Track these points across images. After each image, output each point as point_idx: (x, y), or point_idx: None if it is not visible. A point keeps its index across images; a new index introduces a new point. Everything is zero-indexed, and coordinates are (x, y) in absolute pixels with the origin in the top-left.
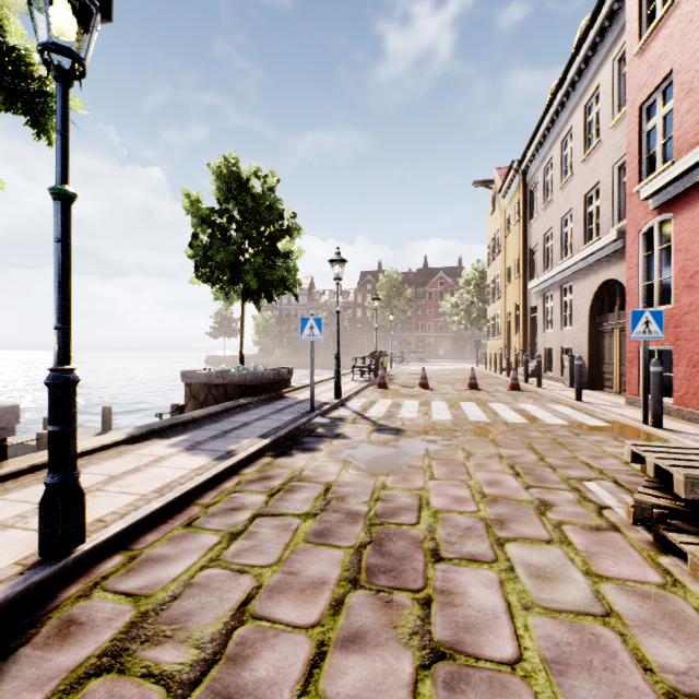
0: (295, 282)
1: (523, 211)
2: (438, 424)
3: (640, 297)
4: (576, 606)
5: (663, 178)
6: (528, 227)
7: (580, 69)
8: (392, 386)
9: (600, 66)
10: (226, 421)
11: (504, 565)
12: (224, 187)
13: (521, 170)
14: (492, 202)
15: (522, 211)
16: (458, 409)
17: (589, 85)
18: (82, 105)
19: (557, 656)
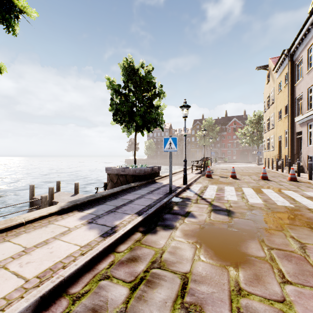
0: (161, 121)
1: (291, 77)
2: (256, 207)
3: None
4: None
5: None
6: (294, 86)
7: None
8: (214, 176)
9: None
10: (120, 198)
11: None
12: (126, 74)
13: (289, 54)
14: (267, 77)
15: (290, 77)
16: (263, 194)
17: None
18: (37, 15)
19: None
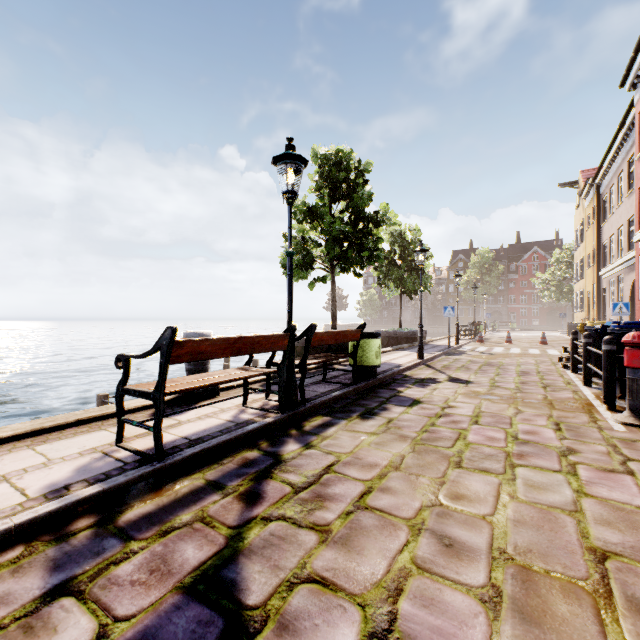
0: (430, 284)
1: (597, 215)
2: (511, 353)
3: (639, 292)
4: (530, 368)
5: (639, 236)
6: (600, 228)
7: (624, 138)
8: (487, 342)
9: (633, 142)
10: (415, 348)
11: (518, 366)
12: (393, 239)
13: (595, 185)
14: (577, 198)
15: (596, 215)
16: (525, 350)
17: (629, 150)
18: None
19: (521, 369)
